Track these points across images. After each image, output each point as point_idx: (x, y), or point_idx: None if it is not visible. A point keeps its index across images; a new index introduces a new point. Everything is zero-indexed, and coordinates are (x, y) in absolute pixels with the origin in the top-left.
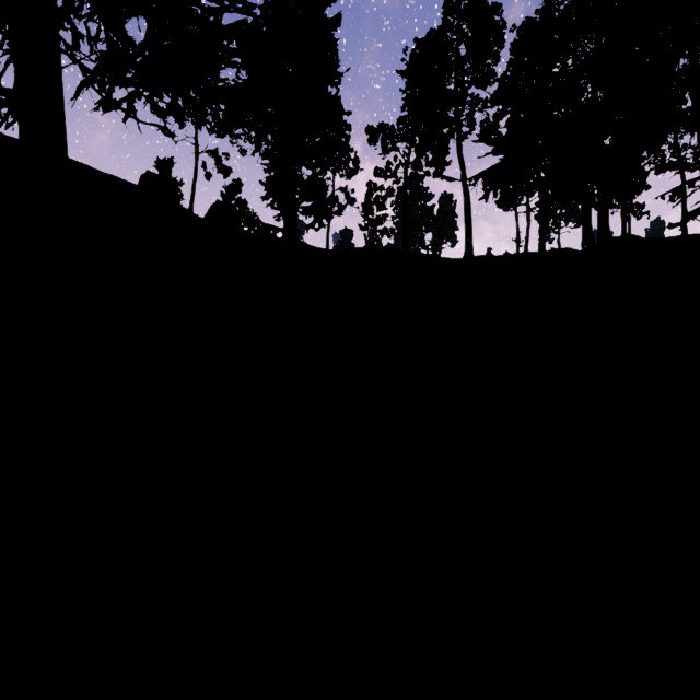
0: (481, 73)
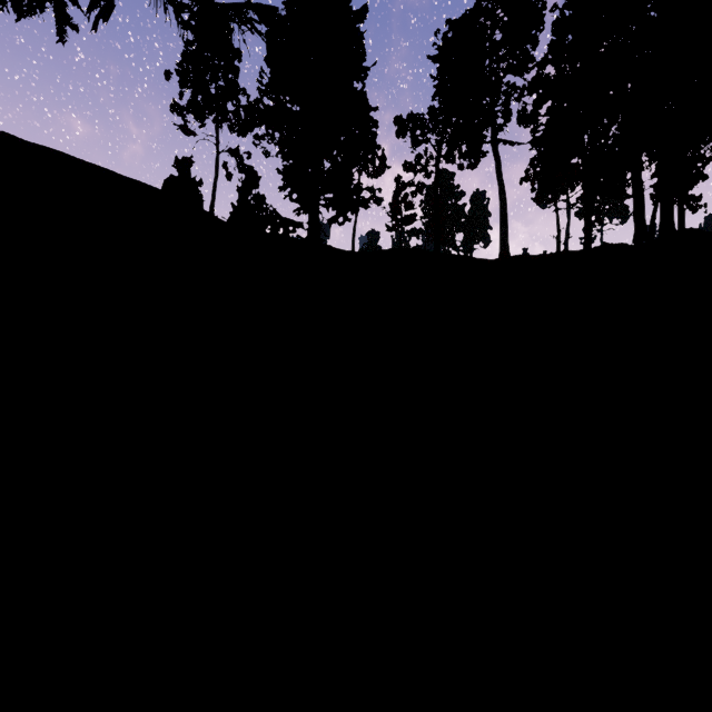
0: (518, 59)
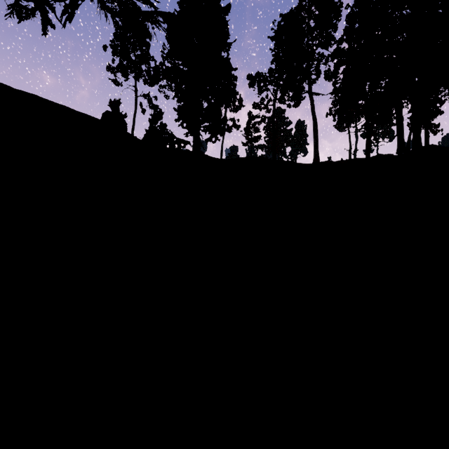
0: (325, 38)
